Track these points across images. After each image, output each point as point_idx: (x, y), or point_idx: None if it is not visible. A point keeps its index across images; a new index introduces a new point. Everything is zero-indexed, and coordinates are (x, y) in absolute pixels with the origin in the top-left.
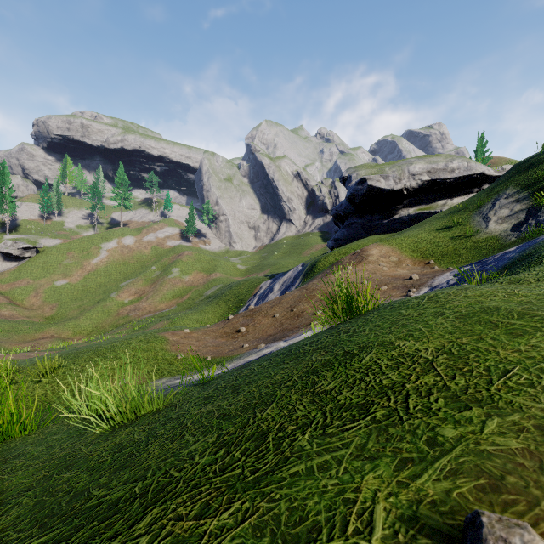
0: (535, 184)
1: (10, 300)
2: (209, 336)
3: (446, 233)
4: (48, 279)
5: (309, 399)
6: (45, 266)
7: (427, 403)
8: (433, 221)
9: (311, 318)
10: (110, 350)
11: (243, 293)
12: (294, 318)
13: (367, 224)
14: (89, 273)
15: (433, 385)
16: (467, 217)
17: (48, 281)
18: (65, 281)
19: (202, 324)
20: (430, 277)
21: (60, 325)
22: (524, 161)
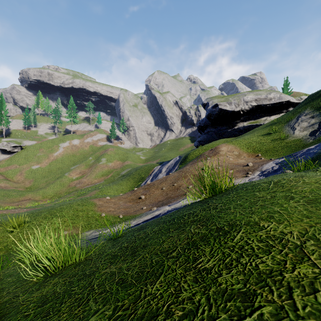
0: None
1: (5, 177)
2: (122, 201)
3: (268, 137)
4: (28, 164)
5: (192, 276)
6: (26, 157)
7: (316, 303)
8: (259, 130)
9: (185, 190)
10: (59, 211)
11: (143, 173)
12: (175, 190)
13: (218, 132)
14: (52, 161)
15: (313, 278)
16: (281, 127)
17: (27, 166)
18: (38, 166)
19: (119, 192)
20: (260, 164)
21: (35, 192)
22: (315, 93)
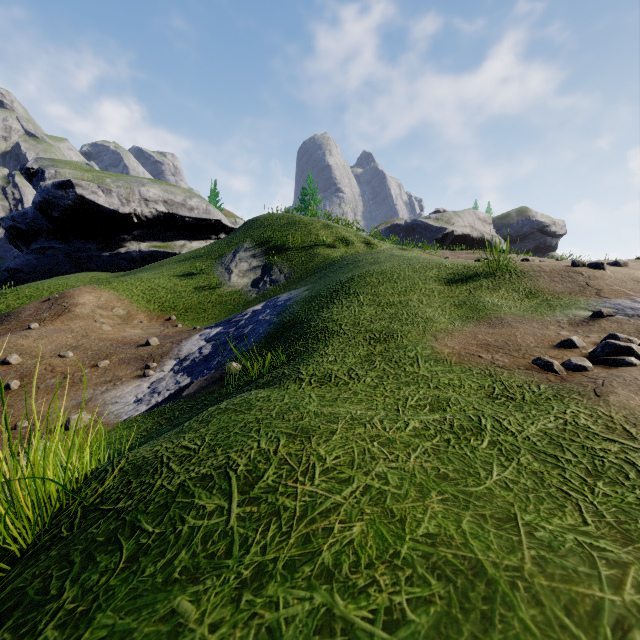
0: (267, 243)
1: None
2: None
3: (189, 281)
4: None
5: None
6: None
7: None
8: (172, 264)
9: None
10: None
11: None
12: None
13: (76, 254)
14: None
15: None
16: (211, 265)
17: None
18: None
19: None
20: (175, 342)
21: None
22: (256, 219)
